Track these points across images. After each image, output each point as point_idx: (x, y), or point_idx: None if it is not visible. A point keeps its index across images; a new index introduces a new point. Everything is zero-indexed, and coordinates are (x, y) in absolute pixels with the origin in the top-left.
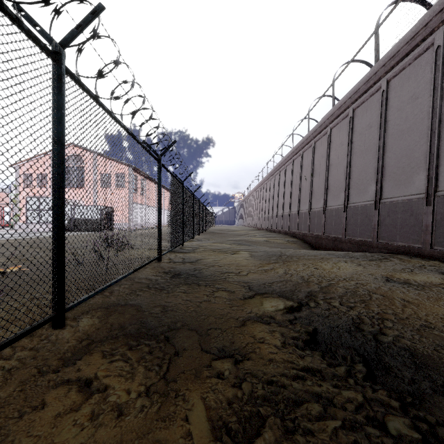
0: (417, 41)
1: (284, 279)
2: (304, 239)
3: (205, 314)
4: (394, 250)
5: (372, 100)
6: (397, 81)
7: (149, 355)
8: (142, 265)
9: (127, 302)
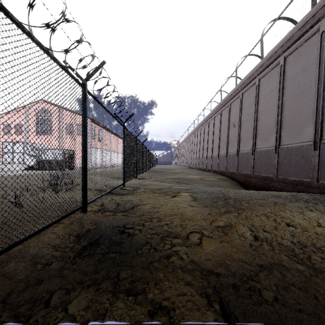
0: None
1: (271, 263)
2: (233, 177)
3: None
4: None
5: (308, 45)
6: None
7: None
8: (36, 230)
9: None
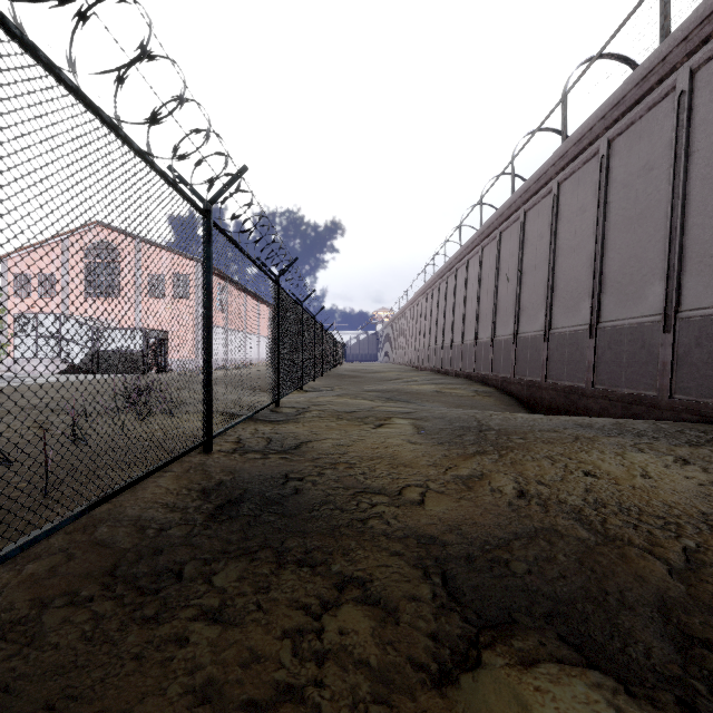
0: None
1: (537, 529)
2: (506, 388)
3: None
4: None
5: (654, 117)
6: None
7: None
8: (135, 478)
9: None
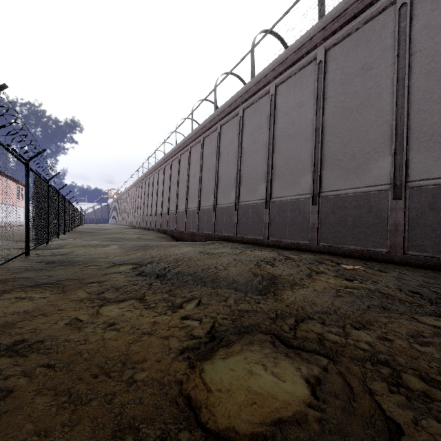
0: (233, 108)
1: (139, 257)
2: (172, 235)
3: (81, 274)
4: (222, 238)
5: (213, 136)
6: (225, 128)
7: (50, 287)
8: (14, 256)
9: (16, 277)
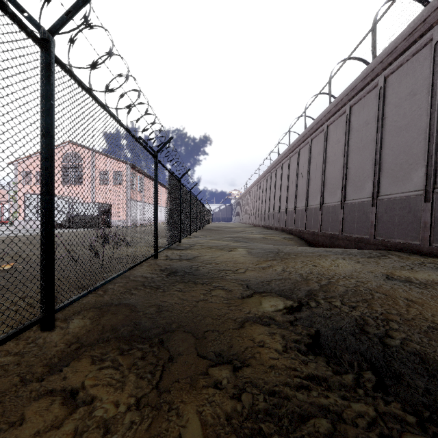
0: (416, 37)
1: (283, 277)
2: (301, 236)
3: (201, 315)
4: (392, 247)
5: (370, 97)
6: (395, 77)
7: (141, 361)
8: (138, 262)
9: (121, 302)
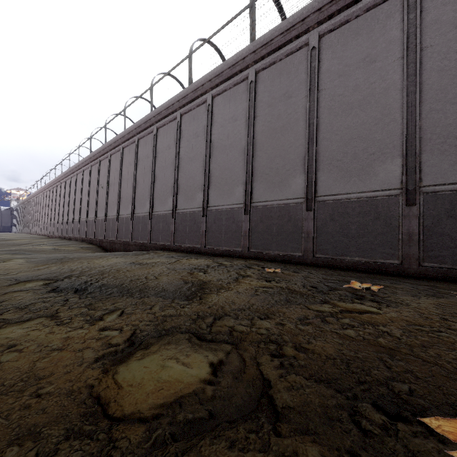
0: (170, 112)
1: (54, 272)
2: (101, 245)
3: None
4: (158, 247)
5: (149, 138)
6: (162, 131)
7: None
8: None
9: None
